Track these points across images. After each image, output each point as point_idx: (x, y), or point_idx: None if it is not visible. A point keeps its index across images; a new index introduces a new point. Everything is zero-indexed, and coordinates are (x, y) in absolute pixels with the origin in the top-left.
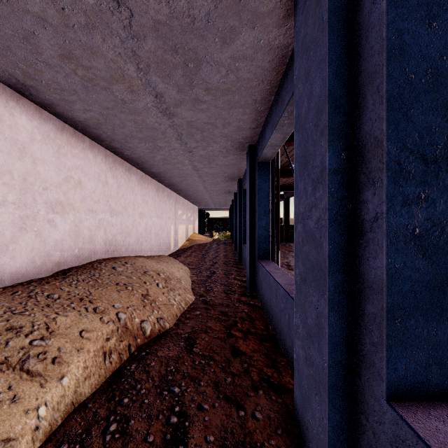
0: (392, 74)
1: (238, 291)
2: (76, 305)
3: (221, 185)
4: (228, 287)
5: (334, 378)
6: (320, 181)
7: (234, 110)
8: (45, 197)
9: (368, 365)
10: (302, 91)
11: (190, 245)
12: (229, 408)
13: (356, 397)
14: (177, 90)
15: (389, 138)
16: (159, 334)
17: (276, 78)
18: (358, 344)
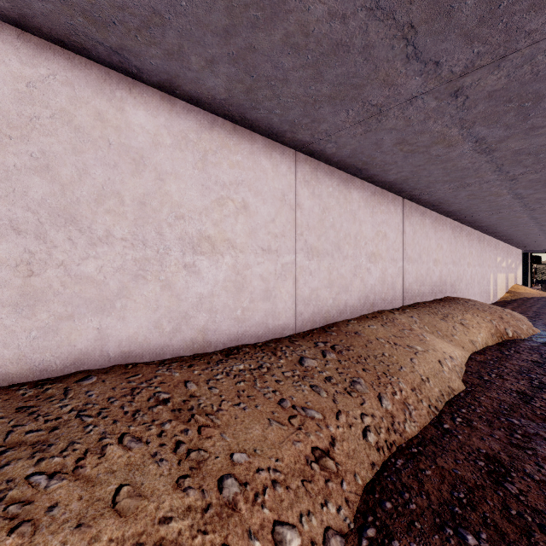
0: None
1: None
2: (466, 312)
3: None
4: None
5: None
6: None
7: None
8: (432, 258)
9: None
10: None
11: (512, 298)
12: None
13: None
14: (533, 190)
15: None
16: (517, 338)
17: None
18: None
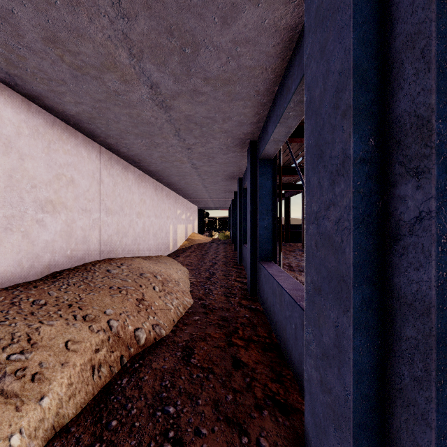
0: (444, 32)
1: (238, 294)
2: (64, 312)
3: (221, 184)
4: (228, 289)
5: (361, 414)
6: (342, 174)
7: (234, 103)
8: (34, 196)
9: (407, 403)
10: (315, 70)
11: (189, 245)
12: (231, 433)
13: (388, 439)
14: (173, 80)
15: (440, 115)
16: (154, 342)
17: (281, 66)
18: (390, 374)
